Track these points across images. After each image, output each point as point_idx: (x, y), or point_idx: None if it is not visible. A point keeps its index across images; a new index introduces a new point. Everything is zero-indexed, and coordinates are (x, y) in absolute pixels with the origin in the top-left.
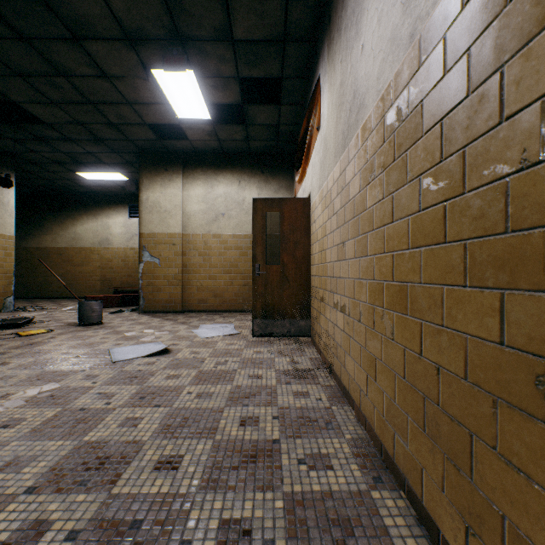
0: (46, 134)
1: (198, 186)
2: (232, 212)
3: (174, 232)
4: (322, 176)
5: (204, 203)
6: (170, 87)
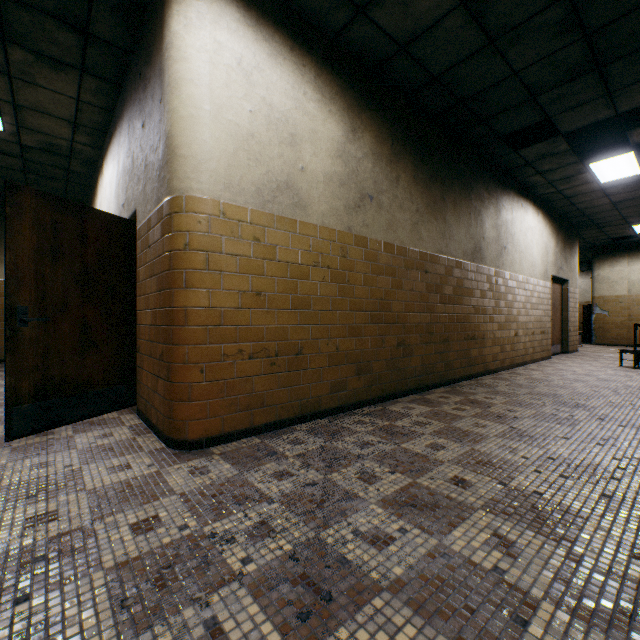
0: None
1: None
2: None
3: (620, 295)
4: None
5: None
6: (639, 227)
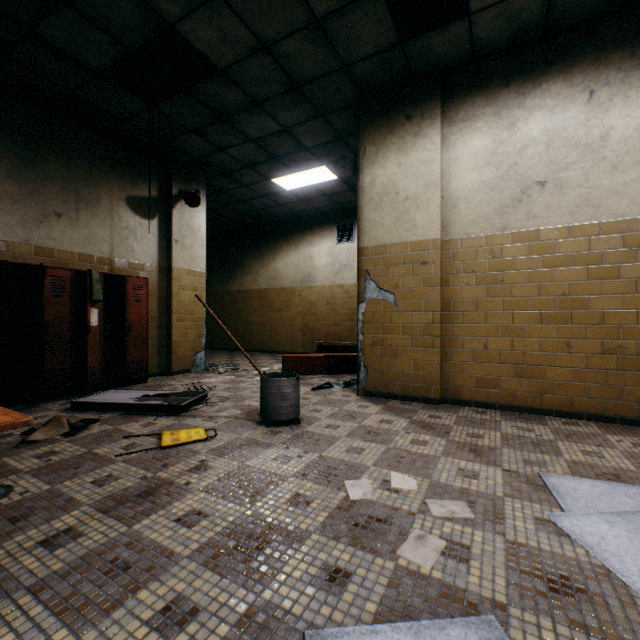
0: (225, 101)
1: (476, 134)
2: (568, 173)
3: (424, 239)
4: None
5: (491, 166)
6: None
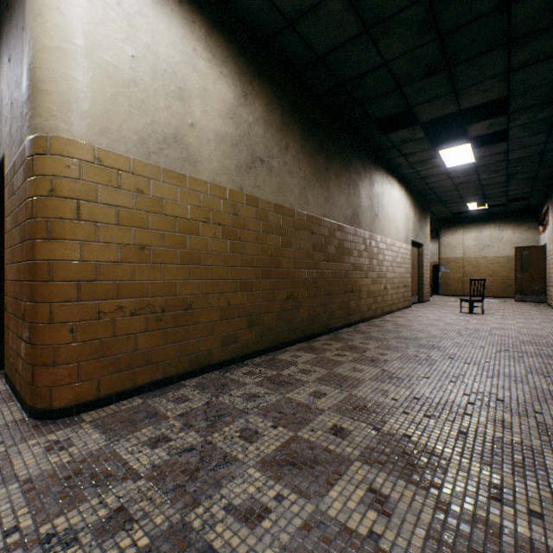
0: None
1: (472, 232)
2: (494, 244)
3: (458, 257)
4: (548, 243)
5: (475, 240)
6: (472, 205)
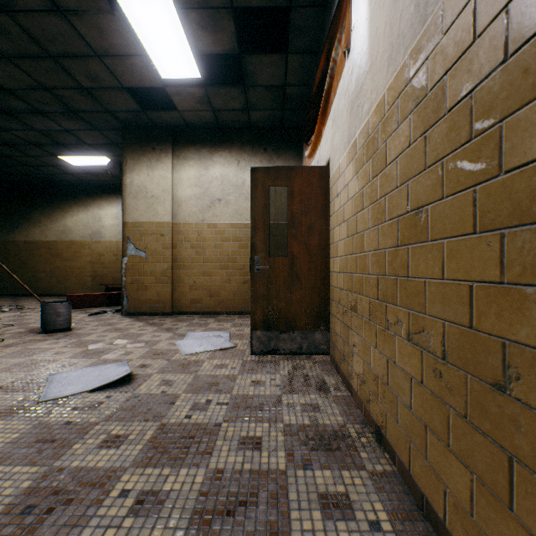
0: (11, 104)
1: (191, 168)
2: (230, 197)
3: (163, 221)
4: (354, 120)
5: (198, 186)
6: (145, 27)
